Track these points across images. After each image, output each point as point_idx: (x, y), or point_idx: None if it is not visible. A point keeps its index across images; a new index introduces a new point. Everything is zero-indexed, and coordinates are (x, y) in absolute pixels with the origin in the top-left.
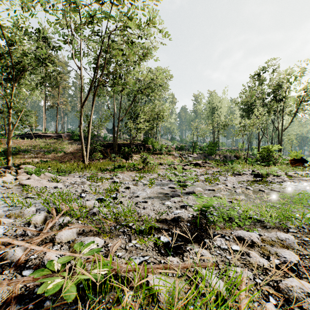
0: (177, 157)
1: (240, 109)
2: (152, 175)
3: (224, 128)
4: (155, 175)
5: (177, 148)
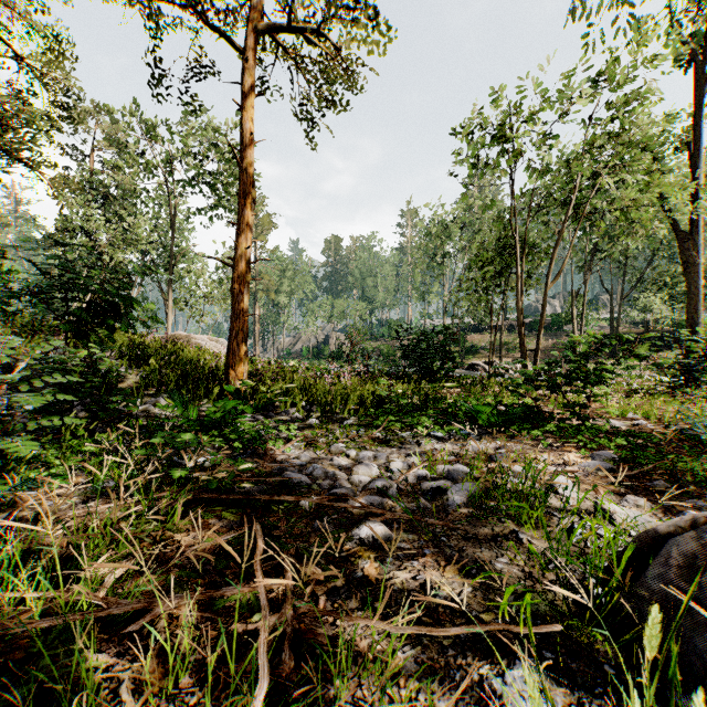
0: None
1: None
2: None
3: None
4: None
5: None
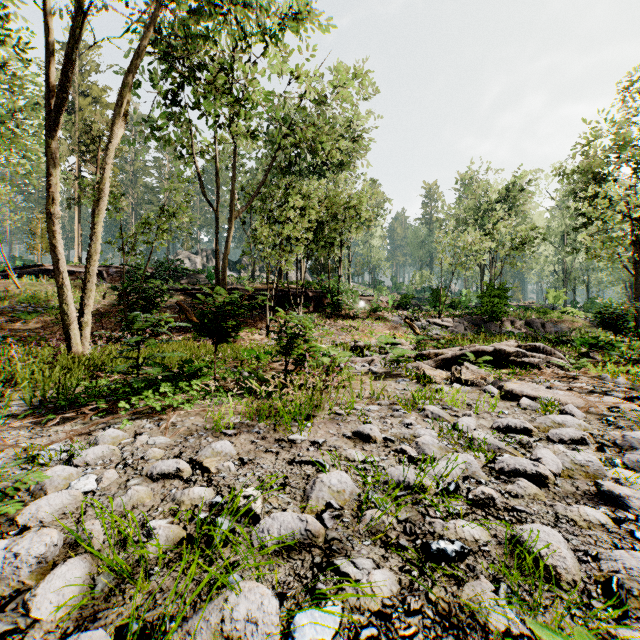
0: (399, 325)
1: (571, 194)
2: (320, 477)
3: (519, 248)
4: (339, 484)
5: (392, 303)
